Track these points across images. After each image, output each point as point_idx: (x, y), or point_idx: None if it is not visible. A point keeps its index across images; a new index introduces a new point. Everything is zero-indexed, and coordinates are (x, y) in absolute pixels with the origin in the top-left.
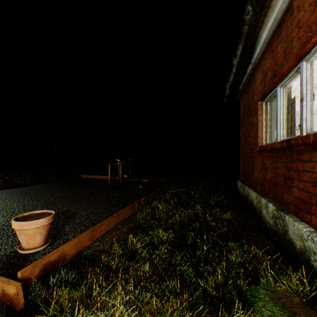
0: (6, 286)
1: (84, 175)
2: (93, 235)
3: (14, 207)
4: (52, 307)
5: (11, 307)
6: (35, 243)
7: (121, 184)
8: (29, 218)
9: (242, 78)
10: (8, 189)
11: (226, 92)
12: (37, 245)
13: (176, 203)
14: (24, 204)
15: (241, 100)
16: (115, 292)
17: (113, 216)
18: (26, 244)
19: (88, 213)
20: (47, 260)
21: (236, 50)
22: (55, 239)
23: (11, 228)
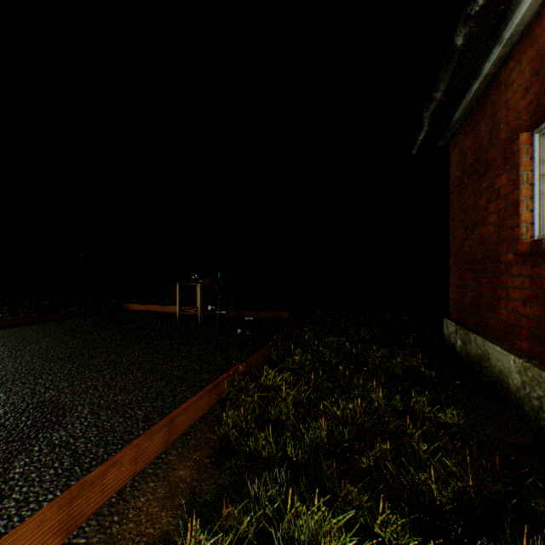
0: None
1: (134, 305)
2: (73, 511)
3: None
4: None
5: None
6: None
7: (200, 324)
8: None
9: (467, 89)
10: None
11: (423, 130)
12: None
13: (319, 380)
14: None
15: (454, 148)
16: None
17: (153, 430)
18: None
19: (101, 411)
20: None
21: None
22: None
23: None
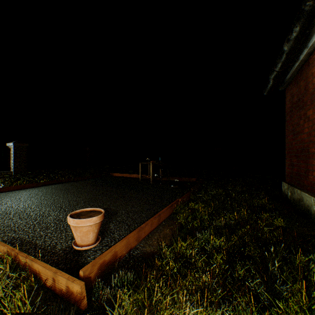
0: (70, 284)
1: (115, 173)
2: (139, 235)
3: (61, 202)
4: (114, 311)
5: (74, 305)
6: (88, 241)
7: (151, 183)
8: (82, 215)
9: (292, 65)
10: (53, 185)
11: (269, 84)
12: (90, 242)
13: (216, 205)
14: (68, 200)
15: (287, 91)
16: (180, 305)
17: (155, 216)
18: (80, 241)
19: (128, 212)
20: (103, 259)
21: (290, 33)
22: (102, 237)
23: (62, 223)
